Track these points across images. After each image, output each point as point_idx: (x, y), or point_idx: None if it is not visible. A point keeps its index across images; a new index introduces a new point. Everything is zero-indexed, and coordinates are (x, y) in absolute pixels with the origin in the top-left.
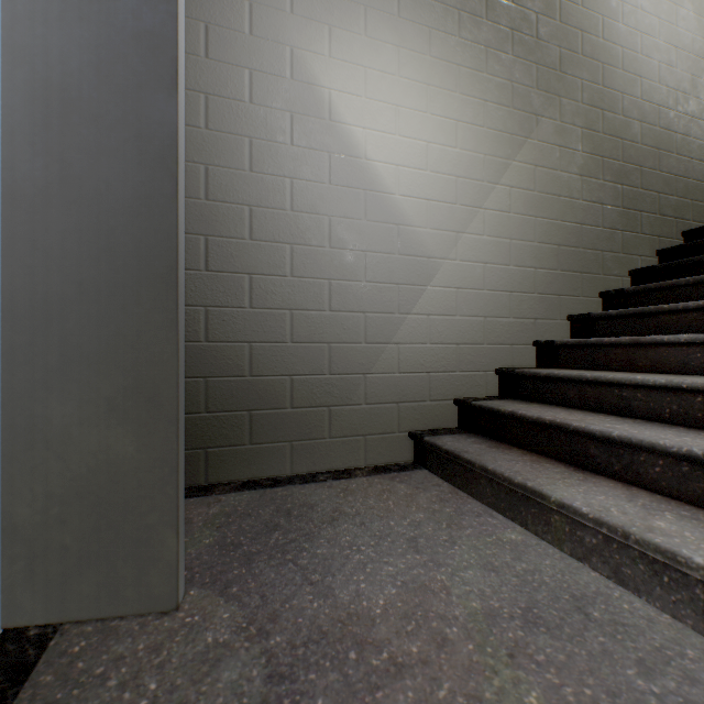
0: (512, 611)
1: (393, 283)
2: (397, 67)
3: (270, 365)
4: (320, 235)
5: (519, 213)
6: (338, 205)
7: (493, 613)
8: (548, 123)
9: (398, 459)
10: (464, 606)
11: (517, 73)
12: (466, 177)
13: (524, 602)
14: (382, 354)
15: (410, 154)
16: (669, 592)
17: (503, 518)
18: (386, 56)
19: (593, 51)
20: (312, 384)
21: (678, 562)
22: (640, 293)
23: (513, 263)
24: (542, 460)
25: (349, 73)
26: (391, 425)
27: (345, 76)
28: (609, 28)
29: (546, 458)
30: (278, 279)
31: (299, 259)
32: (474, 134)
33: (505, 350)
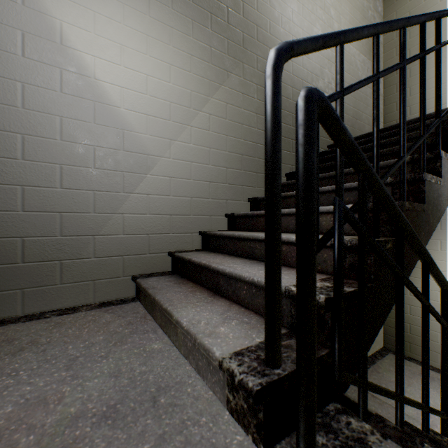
0: (99, 409)
1: (119, 170)
2: (122, 18)
3: (0, 229)
4: (52, 130)
5: (216, 132)
6: (69, 109)
7: (81, 414)
8: (235, 78)
9: (123, 295)
10: (61, 413)
11: (214, 42)
12: (178, 103)
13: (116, 400)
14: (109, 221)
15: (134, 81)
16: (213, 376)
17: (161, 333)
18: (113, 8)
19: (264, 39)
20: (44, 243)
21: (210, 356)
22: (286, 186)
23: (211, 163)
24: (199, 290)
25: (79, 12)
26: (117, 271)
27: (76, 14)
28: (274, 28)
29: (203, 288)
30: (9, 161)
31: (31, 146)
32: (184, 76)
33: (206, 219)
